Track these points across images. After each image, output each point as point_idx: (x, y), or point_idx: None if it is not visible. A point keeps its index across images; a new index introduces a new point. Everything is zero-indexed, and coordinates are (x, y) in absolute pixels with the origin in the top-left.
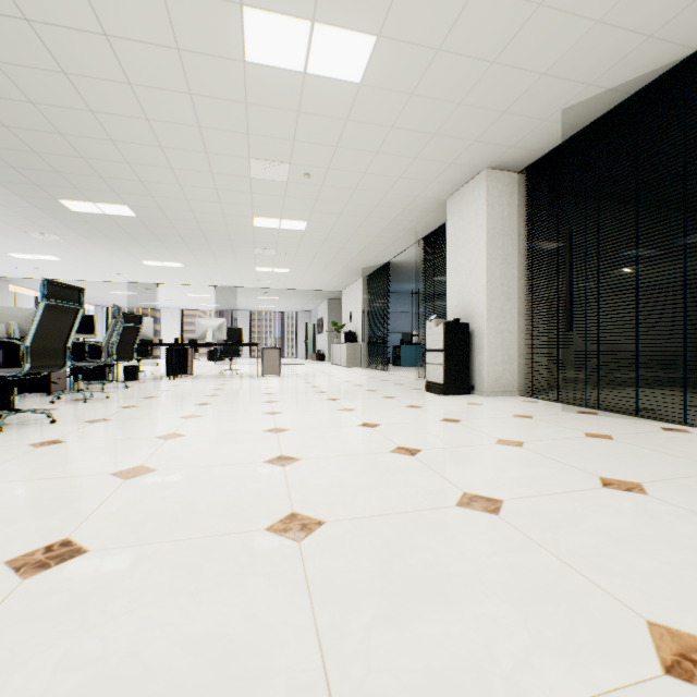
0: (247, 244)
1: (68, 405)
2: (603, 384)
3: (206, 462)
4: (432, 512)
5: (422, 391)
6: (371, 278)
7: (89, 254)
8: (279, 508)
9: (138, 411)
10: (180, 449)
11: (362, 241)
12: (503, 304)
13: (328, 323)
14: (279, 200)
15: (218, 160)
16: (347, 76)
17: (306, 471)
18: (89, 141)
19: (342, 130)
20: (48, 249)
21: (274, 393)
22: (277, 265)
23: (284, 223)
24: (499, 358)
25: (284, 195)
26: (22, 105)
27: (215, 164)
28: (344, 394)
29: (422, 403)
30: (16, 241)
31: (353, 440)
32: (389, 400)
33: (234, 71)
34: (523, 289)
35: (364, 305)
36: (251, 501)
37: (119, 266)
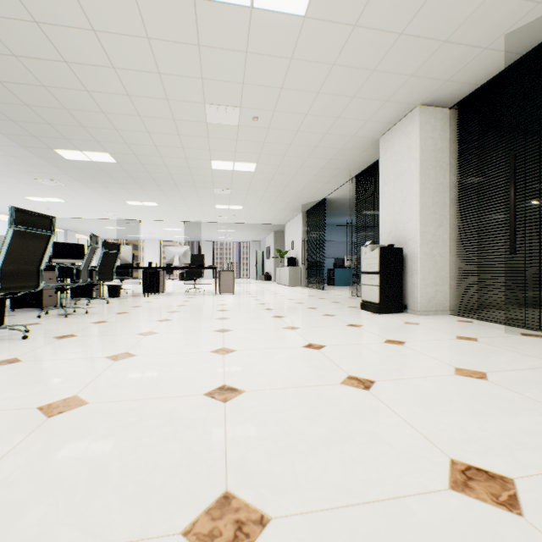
0: (207, 185)
1: (50, 320)
2: (528, 304)
3: (143, 392)
4: (421, 503)
5: (357, 309)
6: (310, 212)
7: (85, 196)
8: (209, 480)
9: (105, 326)
10: (123, 373)
11: (302, 180)
12: (435, 230)
13: (274, 251)
14: (232, 144)
15: (178, 107)
16: (292, 9)
17: (249, 410)
18: (69, 92)
19: (287, 70)
20: (54, 193)
21: (227, 310)
22: (232, 203)
23: (237, 165)
24: (431, 280)
25: (236, 139)
26: (7, 58)
27: (175, 111)
28: (288, 312)
29: (360, 322)
30: (29, 186)
31: (299, 365)
32: (329, 318)
33: (185, 9)
34: (454, 216)
35: (303, 235)
36: (176, 464)
37: (109, 206)
